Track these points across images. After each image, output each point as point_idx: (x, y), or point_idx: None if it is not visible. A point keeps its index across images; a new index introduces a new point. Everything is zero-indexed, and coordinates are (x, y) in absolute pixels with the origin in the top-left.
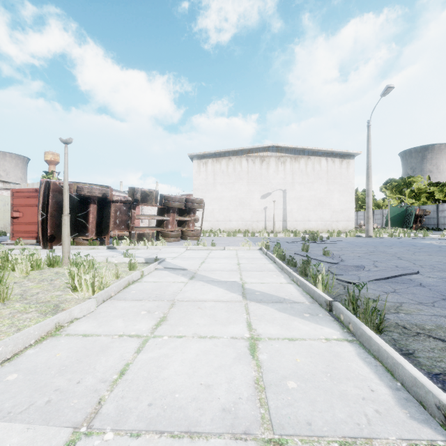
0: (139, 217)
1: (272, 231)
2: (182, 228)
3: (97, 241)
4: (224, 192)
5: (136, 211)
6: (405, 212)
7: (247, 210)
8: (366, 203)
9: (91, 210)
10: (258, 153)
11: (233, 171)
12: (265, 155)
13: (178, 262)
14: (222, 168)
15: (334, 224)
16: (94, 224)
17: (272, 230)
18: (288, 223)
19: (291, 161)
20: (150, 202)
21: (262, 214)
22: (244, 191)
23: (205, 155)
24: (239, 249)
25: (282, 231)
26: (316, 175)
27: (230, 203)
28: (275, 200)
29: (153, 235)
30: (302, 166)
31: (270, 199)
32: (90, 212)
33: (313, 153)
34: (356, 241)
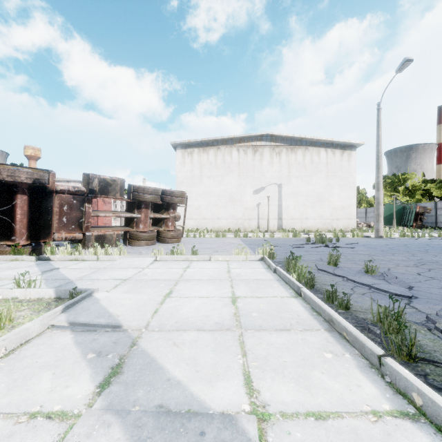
0: (97, 214)
1: (266, 231)
2: (159, 227)
3: (28, 247)
4: (212, 186)
5: (107, 207)
6: (403, 210)
7: (237, 206)
8: (376, 198)
9: (18, 203)
10: (250, 143)
11: (222, 162)
12: (258, 145)
13: (116, 298)
14: (210, 159)
15: (334, 222)
16: (24, 223)
17: (266, 229)
18: (283, 221)
19: (287, 152)
20: (112, 194)
21: (255, 212)
22: (235, 186)
23: (191, 144)
24: (231, 259)
25: (278, 230)
26: (314, 167)
27: (219, 199)
28: (269, 195)
29: (118, 238)
30: (299, 157)
31: (264, 194)
32: (16, 205)
33: (312, 143)
34: (373, 243)
